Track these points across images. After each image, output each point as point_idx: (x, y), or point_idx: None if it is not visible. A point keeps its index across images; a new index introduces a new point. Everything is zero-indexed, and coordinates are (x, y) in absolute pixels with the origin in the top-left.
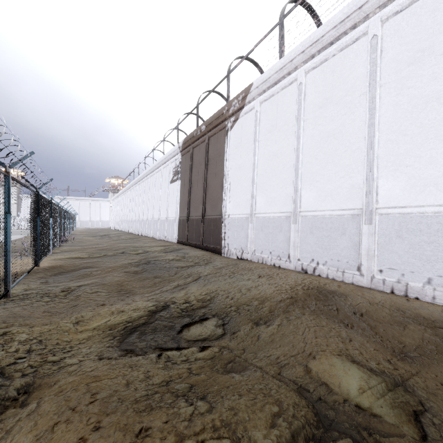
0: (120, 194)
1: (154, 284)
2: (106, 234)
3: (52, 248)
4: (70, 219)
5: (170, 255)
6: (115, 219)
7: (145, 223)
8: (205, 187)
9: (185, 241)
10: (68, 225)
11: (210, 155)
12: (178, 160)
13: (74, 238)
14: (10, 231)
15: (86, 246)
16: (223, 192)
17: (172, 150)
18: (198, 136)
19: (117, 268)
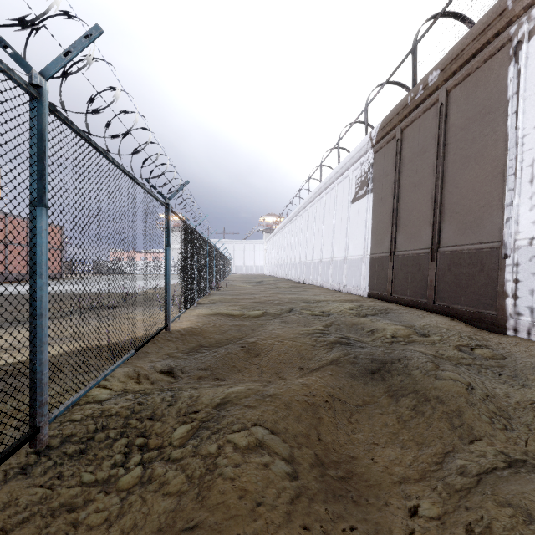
0: (275, 233)
1: (401, 422)
2: (261, 281)
3: (199, 298)
4: (225, 263)
5: (381, 323)
6: (269, 263)
7: (308, 267)
8: (438, 192)
9: (385, 295)
10: (221, 268)
11: (453, 124)
12: (366, 162)
13: (227, 284)
14: (42, 258)
15: (239, 295)
16: (506, 189)
17: (356, 149)
18: (416, 101)
19: (291, 347)
